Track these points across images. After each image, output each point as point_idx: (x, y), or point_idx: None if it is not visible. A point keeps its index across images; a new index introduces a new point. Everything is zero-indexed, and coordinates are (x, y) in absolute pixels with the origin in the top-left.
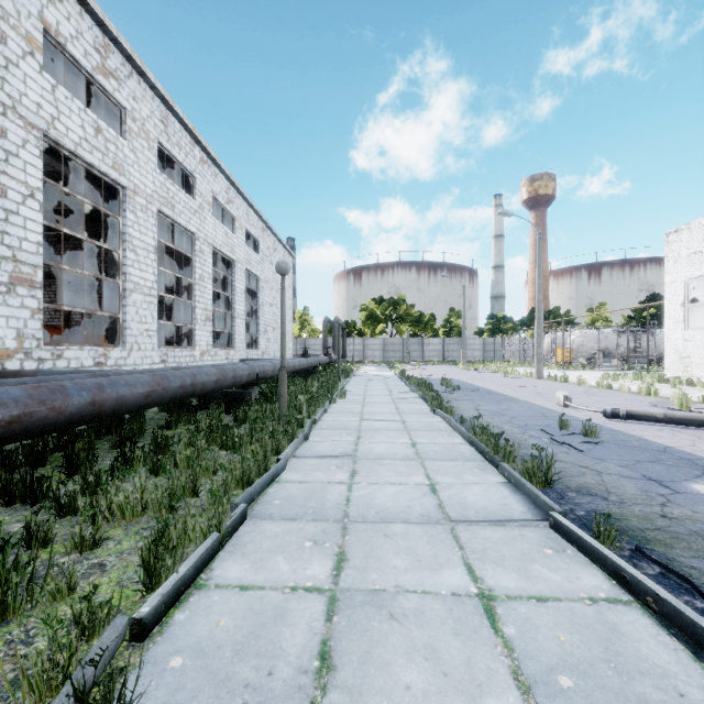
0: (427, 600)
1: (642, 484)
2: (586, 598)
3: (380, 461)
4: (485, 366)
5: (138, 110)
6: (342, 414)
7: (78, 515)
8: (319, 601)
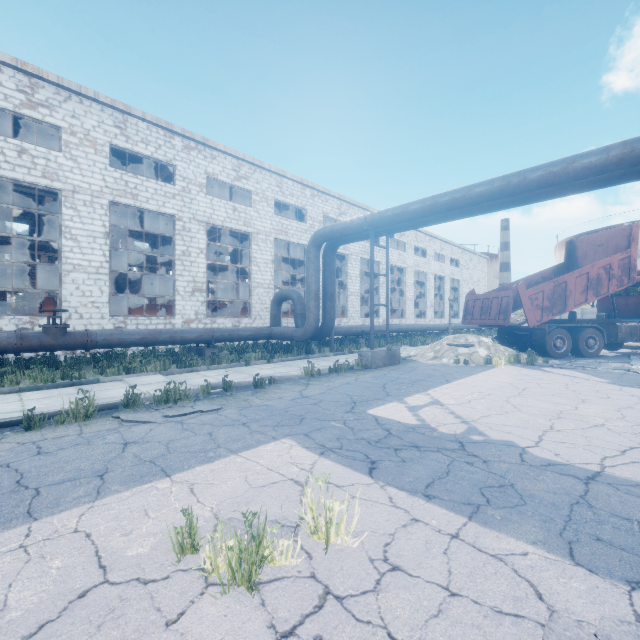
0: None
1: None
2: None
3: None
4: None
5: (408, 240)
6: None
7: None
8: None
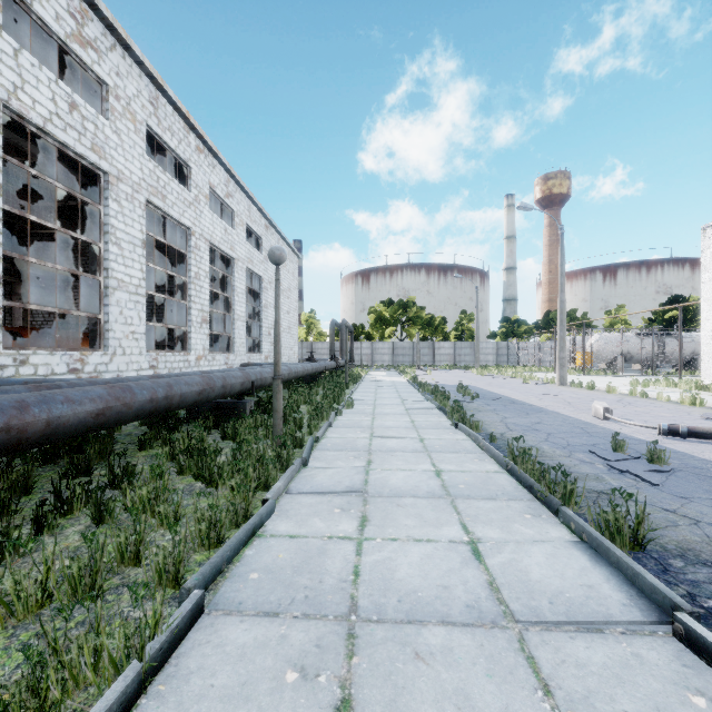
0: None
1: None
2: None
3: (397, 500)
4: (500, 371)
5: (122, 87)
6: (349, 428)
7: None
8: None
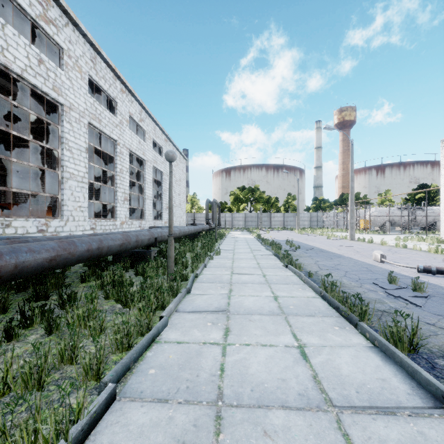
0: None
1: None
2: None
3: (249, 316)
4: (312, 231)
5: (72, 50)
6: (218, 268)
7: None
8: None
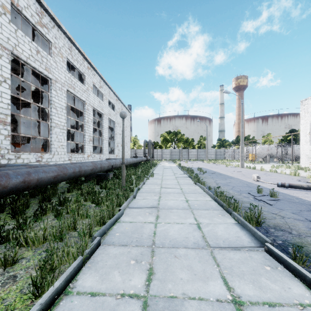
0: (202, 305)
1: (307, 224)
2: (298, 304)
3: (170, 210)
4: (216, 162)
5: (57, 43)
6: (152, 184)
7: (11, 242)
8: (137, 305)
